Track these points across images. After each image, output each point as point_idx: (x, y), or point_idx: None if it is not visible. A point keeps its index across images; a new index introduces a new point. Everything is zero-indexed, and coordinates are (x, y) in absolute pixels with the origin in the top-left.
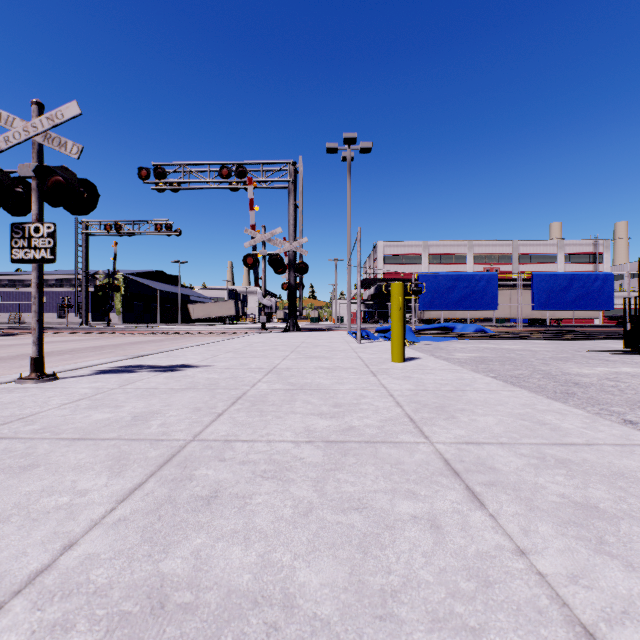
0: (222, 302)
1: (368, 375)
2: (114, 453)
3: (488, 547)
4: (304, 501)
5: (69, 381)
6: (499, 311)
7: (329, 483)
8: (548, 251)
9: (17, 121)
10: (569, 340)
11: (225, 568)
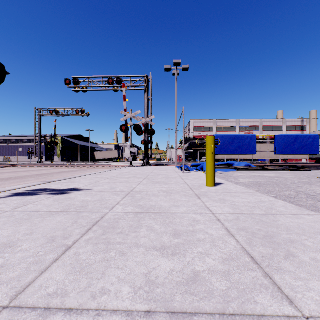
0: (111, 151)
1: (194, 198)
2: None
3: None
4: None
5: None
6: (254, 155)
7: None
8: (278, 124)
9: None
10: (298, 171)
11: None
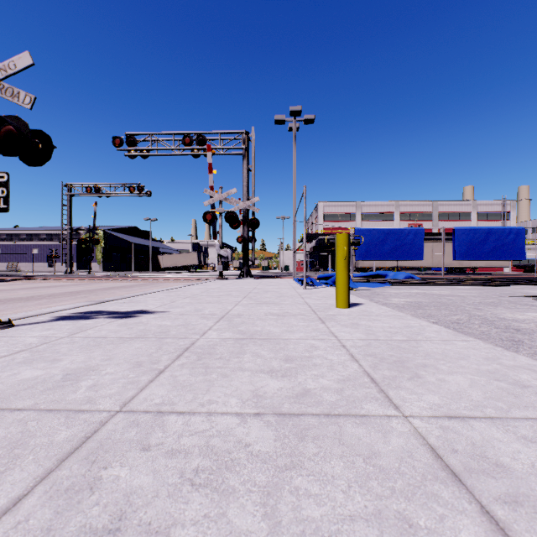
0: (187, 253)
1: (317, 322)
2: (14, 434)
3: None
4: None
5: (22, 329)
6: (423, 261)
7: (284, 498)
8: (463, 210)
9: None
10: (488, 286)
11: None
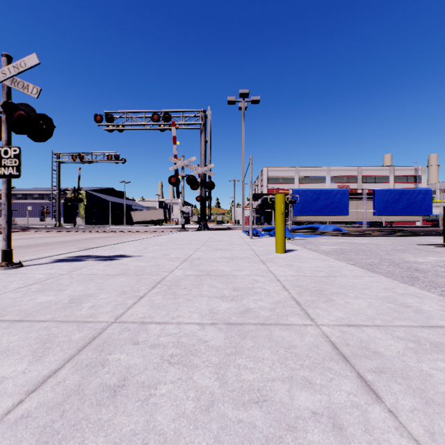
0: (154, 210)
1: (259, 263)
2: (43, 335)
3: None
4: (206, 392)
5: (31, 268)
6: (349, 216)
7: (230, 369)
8: (383, 174)
9: None
10: (401, 236)
11: None
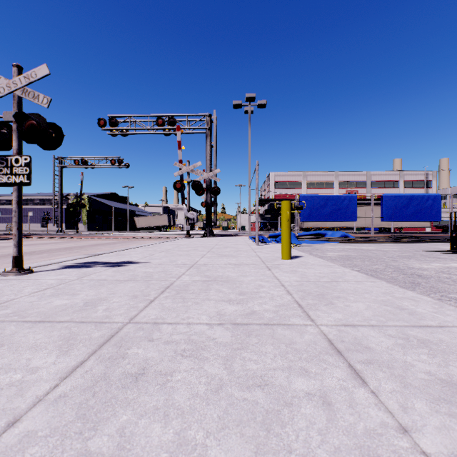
0: (159, 215)
1: (265, 269)
2: (65, 334)
3: (374, 424)
4: (216, 378)
5: (41, 274)
6: (357, 222)
7: (236, 361)
8: (392, 179)
9: (2, 79)
10: (409, 243)
11: (145, 446)
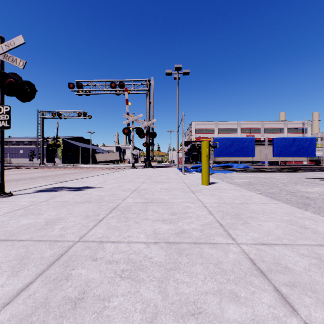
0: (112, 153)
1: (190, 193)
2: (21, 253)
3: None
4: (151, 304)
5: (18, 197)
6: (254, 157)
7: (170, 283)
8: (279, 126)
9: None
10: (293, 172)
11: None
